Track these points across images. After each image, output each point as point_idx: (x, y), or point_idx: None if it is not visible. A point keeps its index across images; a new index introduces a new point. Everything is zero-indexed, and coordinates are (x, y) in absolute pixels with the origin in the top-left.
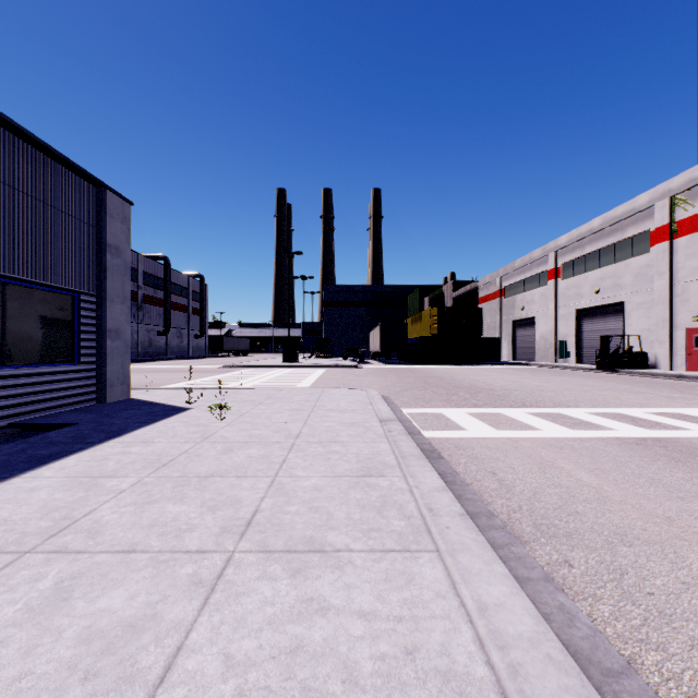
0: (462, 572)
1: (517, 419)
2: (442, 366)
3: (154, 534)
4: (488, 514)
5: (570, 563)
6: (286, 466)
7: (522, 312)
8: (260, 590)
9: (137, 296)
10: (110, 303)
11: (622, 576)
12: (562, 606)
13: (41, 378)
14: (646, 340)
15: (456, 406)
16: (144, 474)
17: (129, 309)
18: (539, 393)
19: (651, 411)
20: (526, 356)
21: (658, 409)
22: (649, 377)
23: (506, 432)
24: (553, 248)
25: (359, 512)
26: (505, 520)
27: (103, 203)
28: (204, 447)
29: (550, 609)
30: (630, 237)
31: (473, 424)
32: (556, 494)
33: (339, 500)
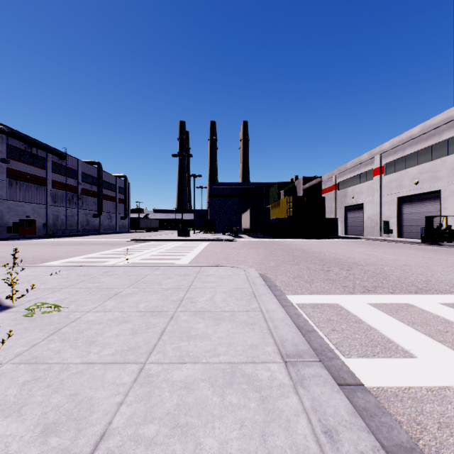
0: None
1: (451, 320)
2: (296, 240)
3: None
4: None
5: None
6: None
7: (353, 200)
8: None
9: (78, 189)
10: None
11: None
12: None
13: None
14: None
15: (346, 290)
16: None
17: None
18: (409, 268)
19: None
20: (355, 232)
21: None
22: None
23: None
24: (378, 152)
25: None
26: None
27: None
28: None
29: None
30: (446, 139)
31: (407, 336)
32: None
33: None
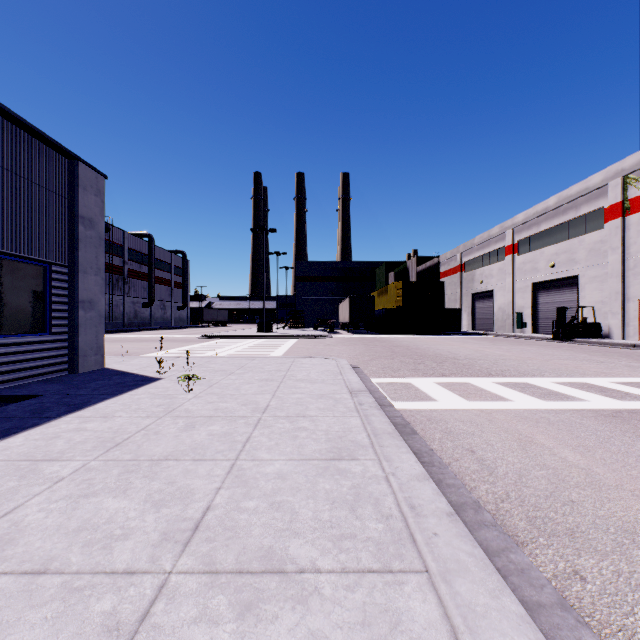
0: (464, 611)
1: (486, 389)
2: (406, 336)
3: (78, 544)
4: (474, 505)
5: (582, 575)
6: (249, 446)
7: (481, 285)
8: None
9: (124, 270)
10: (83, 274)
11: None
12: None
13: (9, 349)
14: (599, 312)
15: (424, 375)
16: (91, 457)
17: (103, 280)
18: (502, 362)
19: (617, 381)
20: (484, 326)
21: (622, 379)
22: (604, 347)
23: (477, 403)
24: (510, 225)
25: (328, 509)
26: (493, 512)
27: (75, 175)
28: (165, 423)
29: None
30: (584, 214)
31: (443, 395)
32: (544, 477)
33: (306, 491)
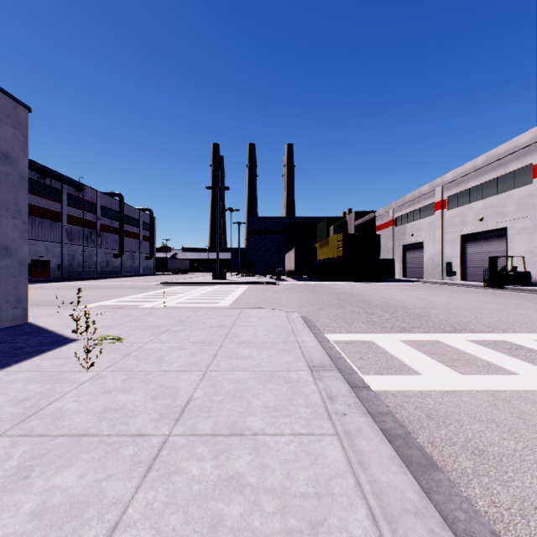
0: None
1: (467, 351)
2: (347, 283)
3: None
4: None
5: None
6: None
7: (412, 238)
8: None
9: (96, 225)
10: None
11: None
12: None
13: None
14: (528, 261)
15: (383, 330)
16: None
17: (25, 224)
18: (456, 312)
19: None
20: (415, 274)
21: None
22: None
23: (475, 378)
24: (440, 183)
25: None
26: None
27: None
28: None
29: None
30: (513, 171)
31: (422, 362)
32: None
33: None
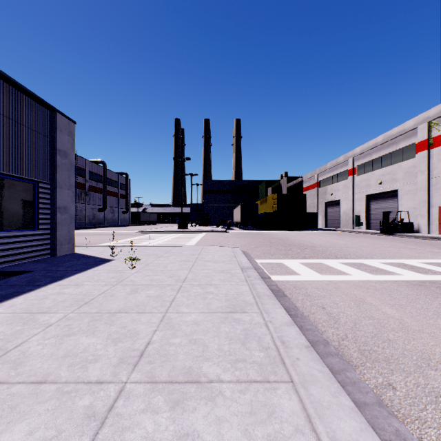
0: (315, 405)
1: (334, 267)
2: (280, 231)
3: (65, 365)
4: (324, 342)
5: (393, 386)
6: (174, 304)
7: (331, 196)
8: (143, 424)
9: (85, 186)
10: (60, 189)
11: (437, 398)
12: (398, 433)
13: (11, 240)
14: (412, 214)
15: (291, 258)
16: (70, 311)
17: (73, 193)
18: (345, 249)
19: (423, 261)
20: (333, 224)
21: (427, 260)
22: (415, 238)
23: (328, 276)
24: (351, 155)
25: (227, 343)
26: (337, 347)
27: (55, 121)
28: (117, 289)
29: (388, 435)
30: (402, 148)
31: (305, 271)
32: (371, 324)
33: (212, 332)
